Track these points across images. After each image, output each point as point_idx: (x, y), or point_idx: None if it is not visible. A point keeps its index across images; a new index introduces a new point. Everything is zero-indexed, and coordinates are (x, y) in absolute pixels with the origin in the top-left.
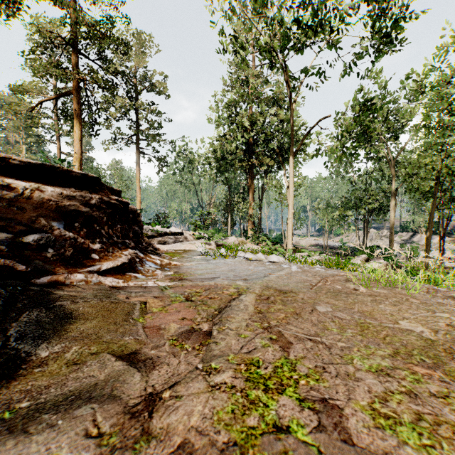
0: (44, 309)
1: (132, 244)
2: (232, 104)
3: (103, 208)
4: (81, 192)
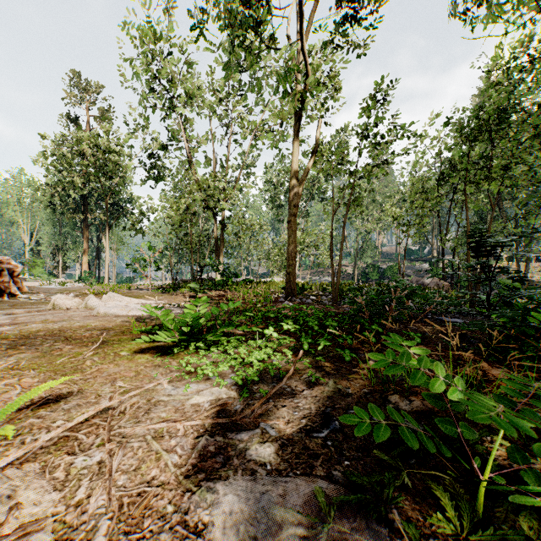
0: None
1: None
2: None
3: None
4: None
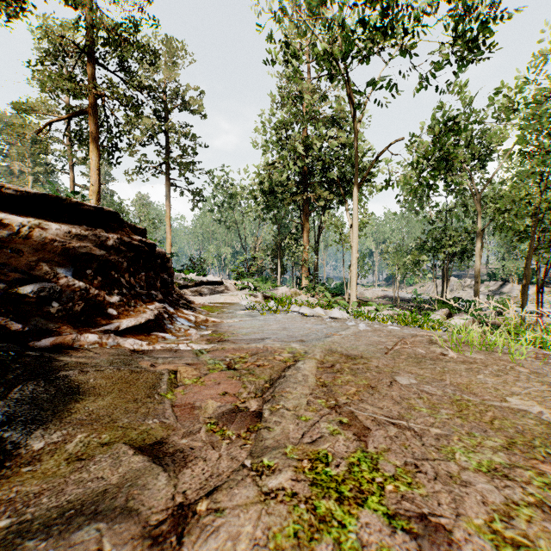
0: (43, 382)
1: (160, 297)
2: (282, 125)
3: (123, 251)
4: (95, 230)
